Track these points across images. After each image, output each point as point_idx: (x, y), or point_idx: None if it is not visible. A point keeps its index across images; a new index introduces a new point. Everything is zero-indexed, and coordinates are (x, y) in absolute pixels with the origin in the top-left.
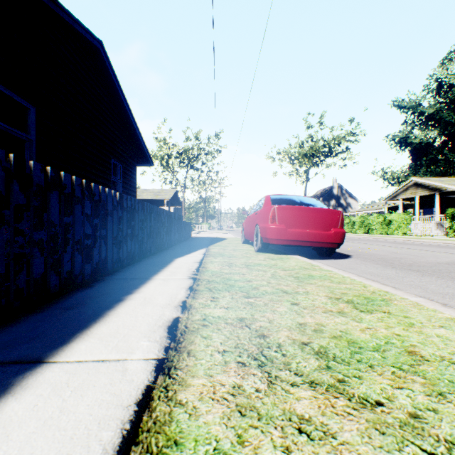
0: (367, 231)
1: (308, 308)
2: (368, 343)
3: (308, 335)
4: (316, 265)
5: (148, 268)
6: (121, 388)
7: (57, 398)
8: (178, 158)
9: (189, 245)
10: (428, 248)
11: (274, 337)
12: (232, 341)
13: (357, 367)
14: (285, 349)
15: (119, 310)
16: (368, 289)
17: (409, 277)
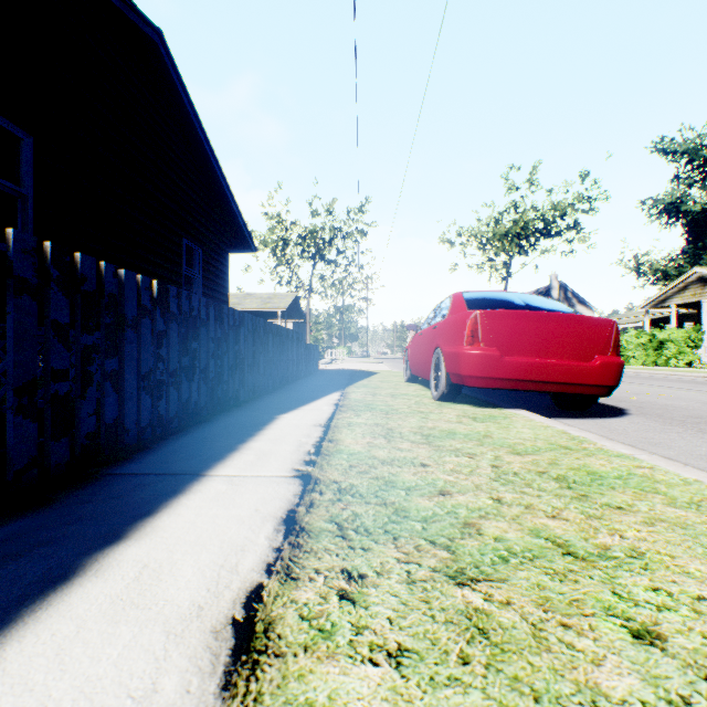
0: None
1: None
2: None
3: None
4: (581, 438)
5: (215, 440)
6: None
7: None
8: (299, 244)
9: (312, 385)
10: None
11: None
12: None
13: None
14: None
15: (10, 649)
16: None
17: None
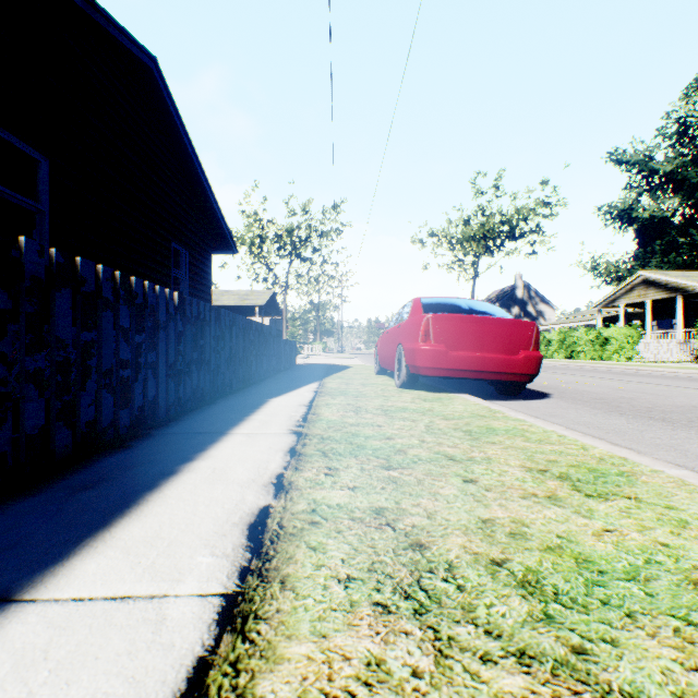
0: (569, 355)
1: (493, 490)
2: (614, 563)
3: (502, 545)
4: (496, 410)
5: (225, 415)
6: (148, 664)
7: (18, 689)
8: (276, 242)
9: (292, 377)
10: (671, 382)
11: (438, 548)
12: (362, 557)
13: (605, 618)
14: (462, 575)
15: (167, 491)
16: (591, 454)
17: (651, 431)
